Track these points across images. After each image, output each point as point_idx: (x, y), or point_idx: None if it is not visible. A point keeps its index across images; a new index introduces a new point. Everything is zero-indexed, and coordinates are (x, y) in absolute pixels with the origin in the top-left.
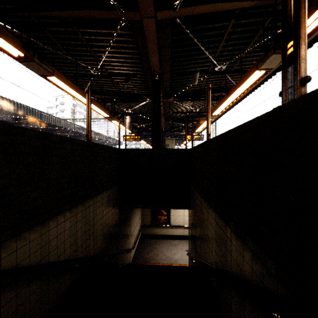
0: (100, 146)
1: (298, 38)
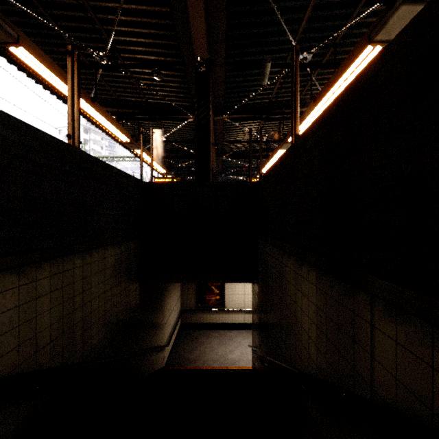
0: (100, 163)
1: None
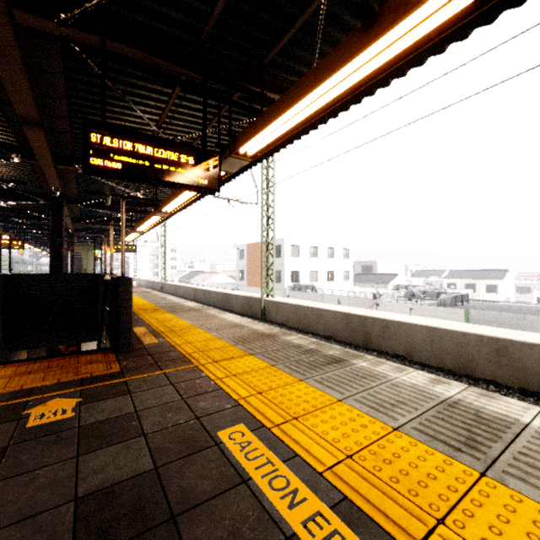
0: None
1: (111, 256)
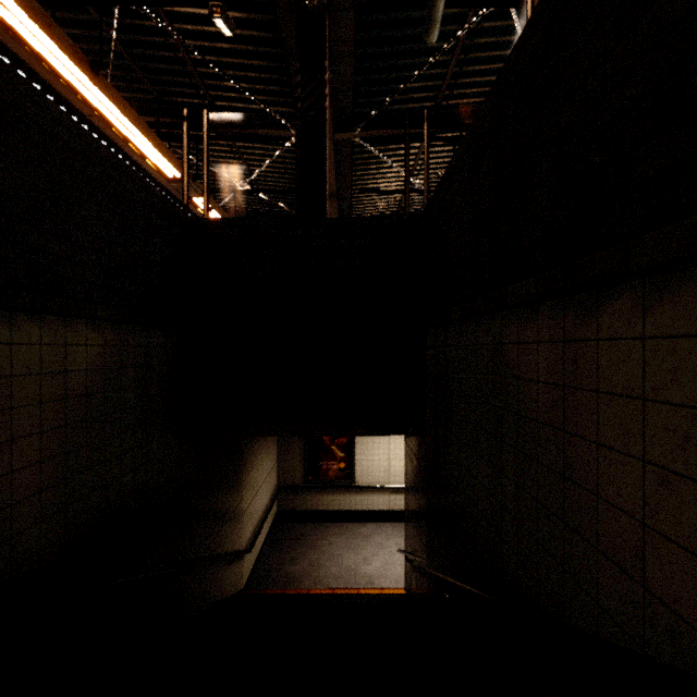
0: (48, 106)
1: None
